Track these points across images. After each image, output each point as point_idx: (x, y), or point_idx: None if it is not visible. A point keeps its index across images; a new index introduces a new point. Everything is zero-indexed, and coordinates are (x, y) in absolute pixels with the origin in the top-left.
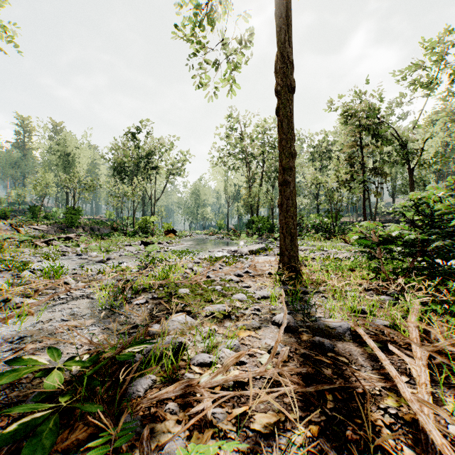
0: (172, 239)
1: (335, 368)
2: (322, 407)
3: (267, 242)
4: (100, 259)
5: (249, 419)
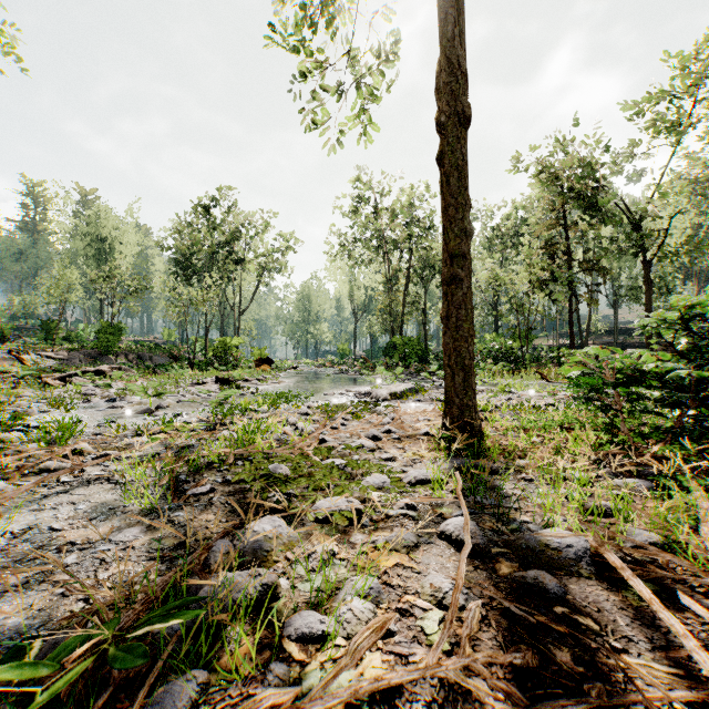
0: (266, 374)
1: (577, 646)
2: None
3: (418, 379)
4: (144, 409)
5: None
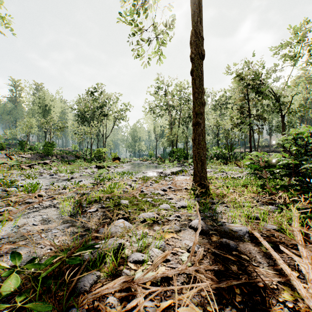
0: (117, 164)
1: (240, 265)
2: (232, 299)
3: (183, 166)
4: (66, 178)
5: (173, 311)
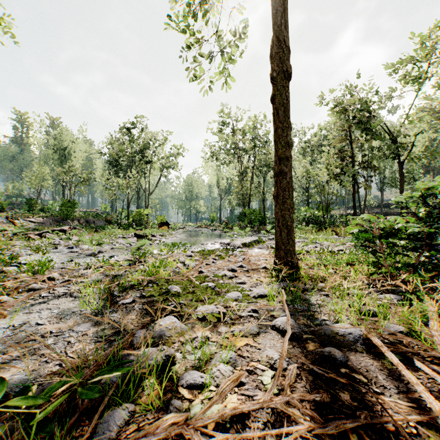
0: (165, 232)
1: (353, 391)
2: None
3: (259, 235)
4: (91, 253)
5: None
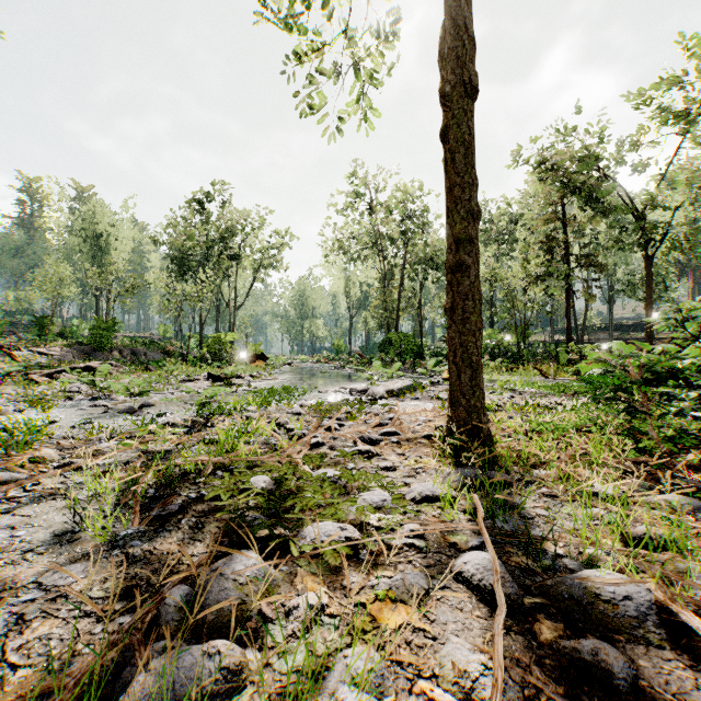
0: (260, 370)
1: None
2: None
3: (415, 375)
4: (127, 408)
5: None
